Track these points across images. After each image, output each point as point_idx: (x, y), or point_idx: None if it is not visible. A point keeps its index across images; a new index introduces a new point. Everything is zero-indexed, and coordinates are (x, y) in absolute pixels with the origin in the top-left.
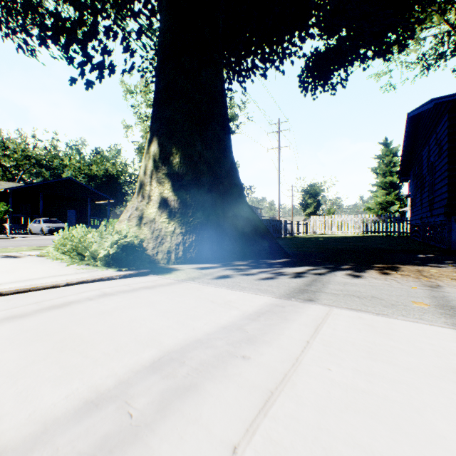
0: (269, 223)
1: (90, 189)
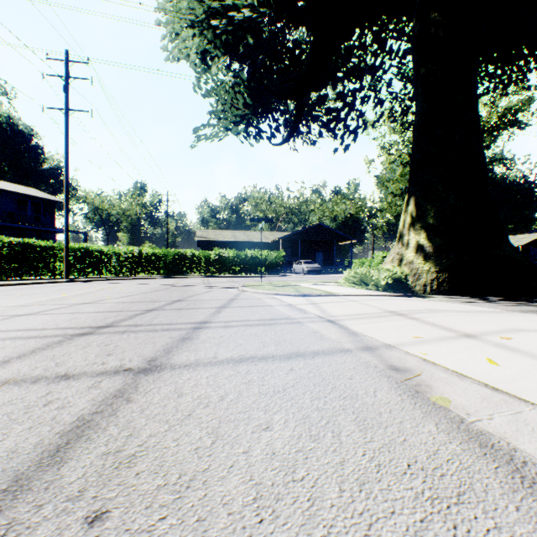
0: None
1: (335, 231)
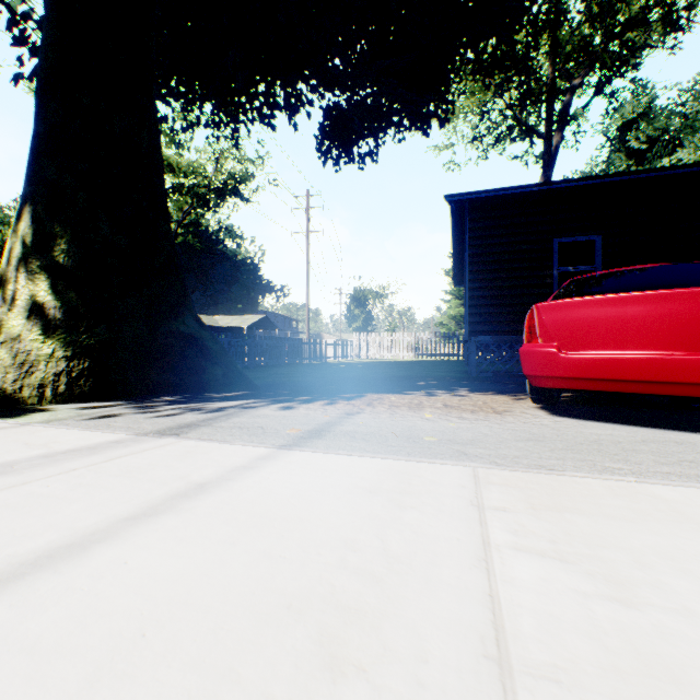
0: (282, 343)
1: None
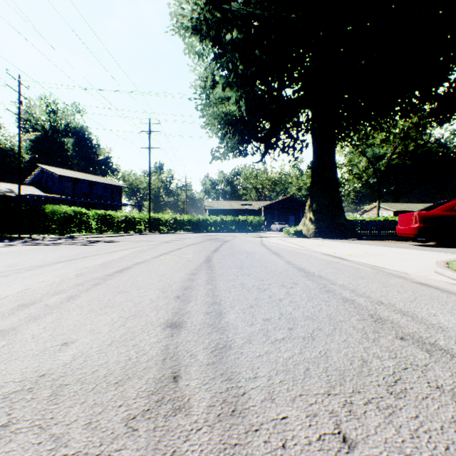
0: None
1: (302, 201)
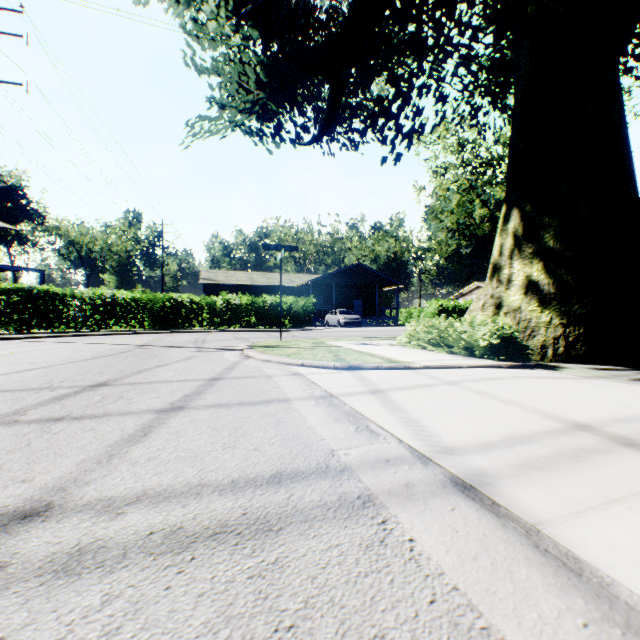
0: None
1: (378, 274)
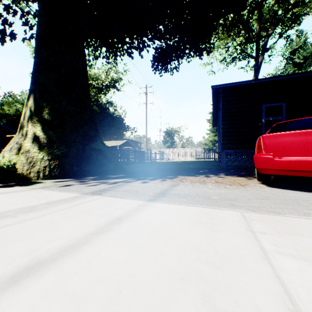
0: (135, 153)
1: (0, 125)
